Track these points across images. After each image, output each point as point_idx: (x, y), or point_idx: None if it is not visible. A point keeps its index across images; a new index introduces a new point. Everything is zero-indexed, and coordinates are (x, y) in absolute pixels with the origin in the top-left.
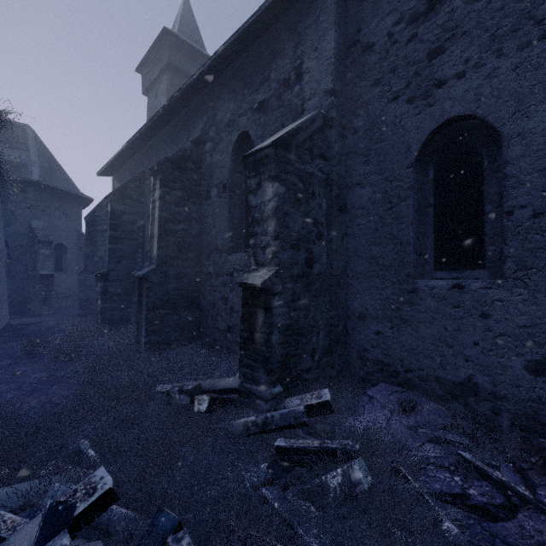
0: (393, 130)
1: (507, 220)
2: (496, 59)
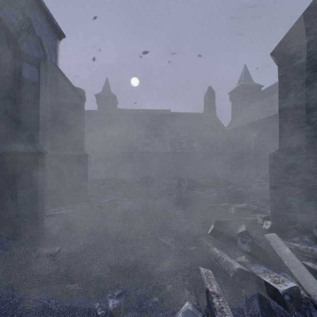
0: None
1: None
2: None
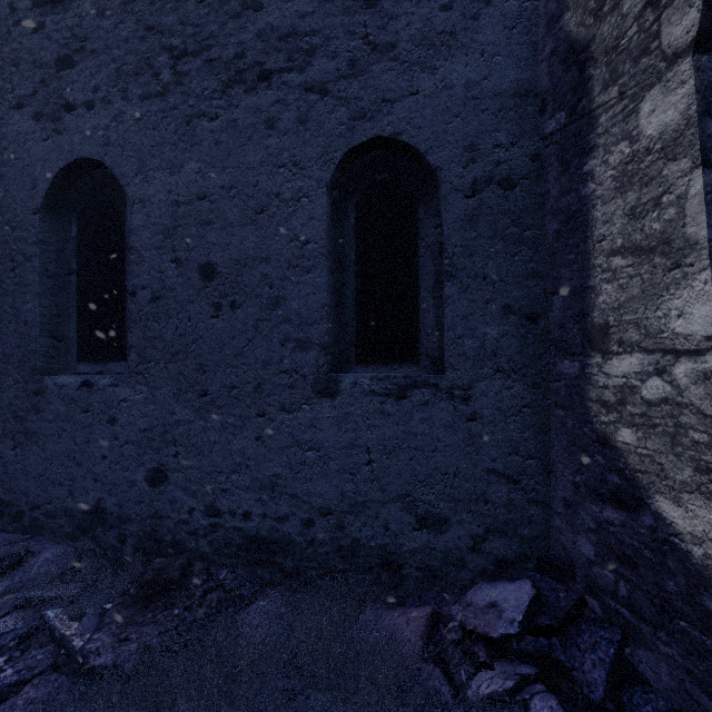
0: (17, 152)
1: (131, 302)
2: (123, 100)
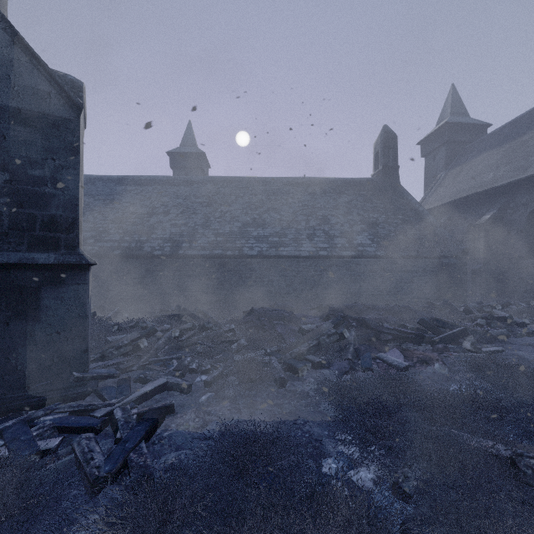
0: None
1: None
2: None
